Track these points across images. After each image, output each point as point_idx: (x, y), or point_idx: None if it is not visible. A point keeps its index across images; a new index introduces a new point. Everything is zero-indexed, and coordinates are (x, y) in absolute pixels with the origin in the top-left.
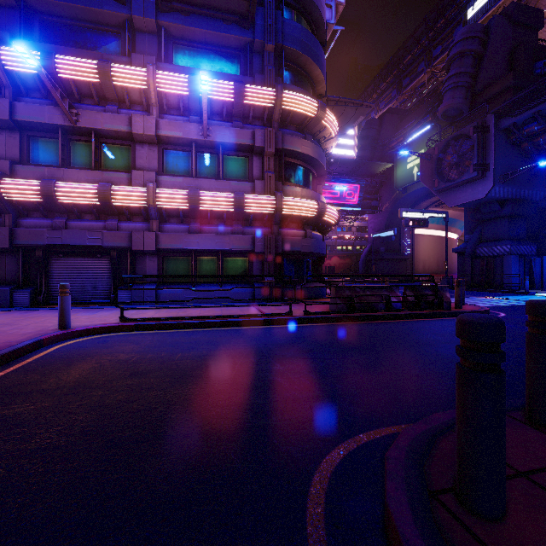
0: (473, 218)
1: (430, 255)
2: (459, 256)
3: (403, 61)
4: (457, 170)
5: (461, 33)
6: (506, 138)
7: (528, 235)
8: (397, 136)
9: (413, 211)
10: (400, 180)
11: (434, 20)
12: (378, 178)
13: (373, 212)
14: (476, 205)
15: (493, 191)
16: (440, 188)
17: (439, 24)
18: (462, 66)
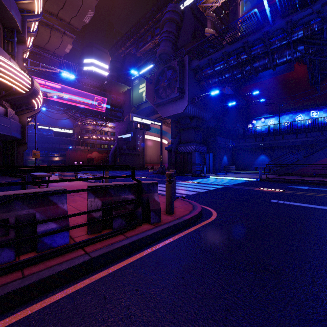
0: (176, 129)
1: (153, 152)
2: (168, 152)
3: (139, 31)
4: (168, 91)
5: (170, 7)
6: (194, 75)
7: (202, 141)
8: (133, 68)
9: (140, 117)
10: (135, 100)
11: (156, 11)
12: (121, 97)
13: (118, 121)
14: (178, 118)
15: (187, 108)
16: (157, 102)
17: (158, 15)
18: (170, 28)
